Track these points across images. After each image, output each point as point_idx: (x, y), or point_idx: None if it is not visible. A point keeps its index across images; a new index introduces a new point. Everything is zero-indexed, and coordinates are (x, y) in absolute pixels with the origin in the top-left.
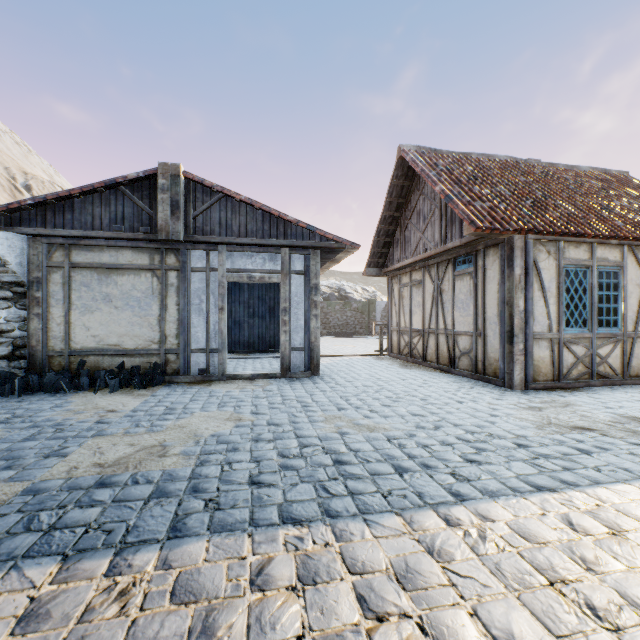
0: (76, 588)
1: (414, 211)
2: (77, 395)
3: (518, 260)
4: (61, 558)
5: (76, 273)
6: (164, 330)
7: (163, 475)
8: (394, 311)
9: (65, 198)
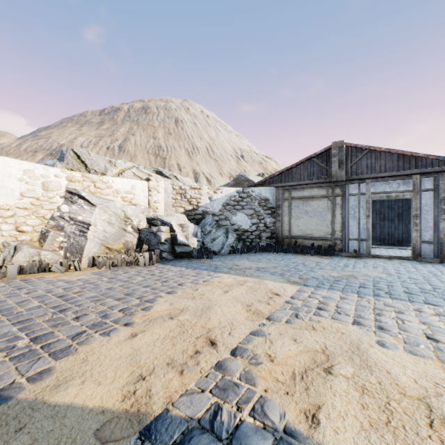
0: (350, 297)
1: None
2: (297, 255)
3: None
4: (340, 291)
5: (293, 201)
6: (333, 228)
7: (360, 283)
8: None
9: (289, 169)
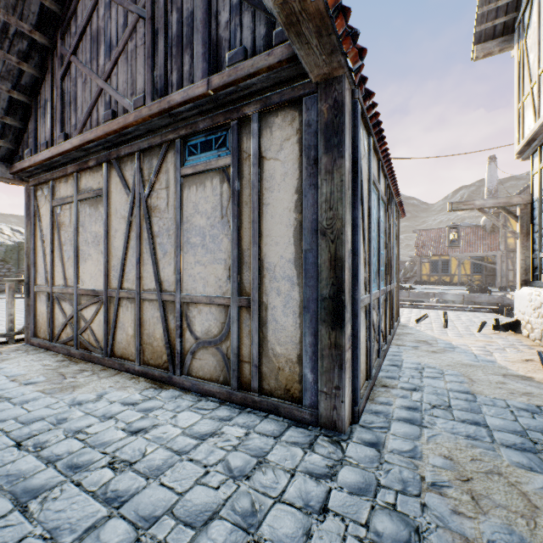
0: None
1: (85, 34)
2: None
3: (348, 137)
4: None
5: None
6: None
7: None
8: (41, 253)
9: None
